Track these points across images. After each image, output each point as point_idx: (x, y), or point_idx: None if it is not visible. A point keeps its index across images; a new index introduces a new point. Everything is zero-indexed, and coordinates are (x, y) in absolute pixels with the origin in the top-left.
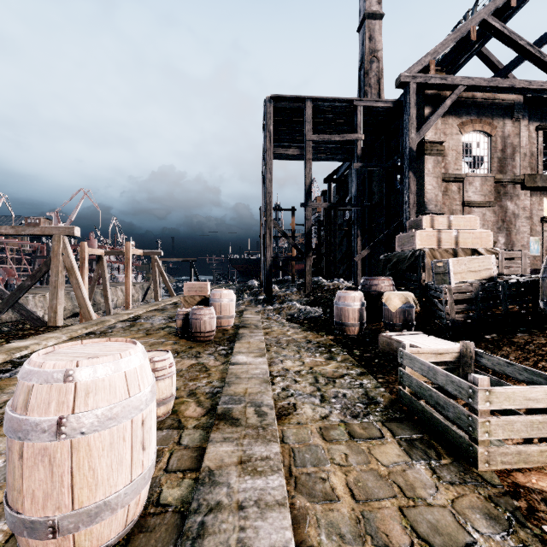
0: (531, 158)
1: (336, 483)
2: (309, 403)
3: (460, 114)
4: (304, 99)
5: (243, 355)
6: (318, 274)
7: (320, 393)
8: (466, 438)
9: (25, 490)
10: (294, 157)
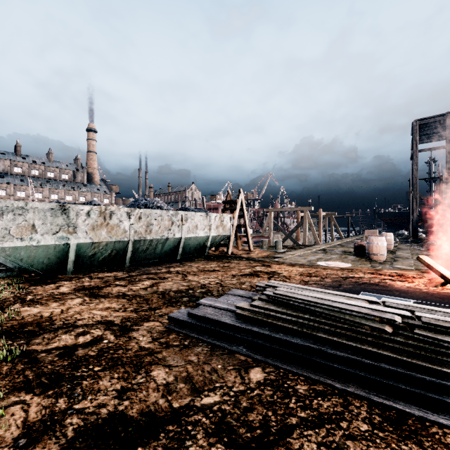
0: None
1: None
2: None
3: None
4: (445, 114)
5: (400, 253)
6: None
7: None
8: None
9: (373, 250)
10: (441, 139)
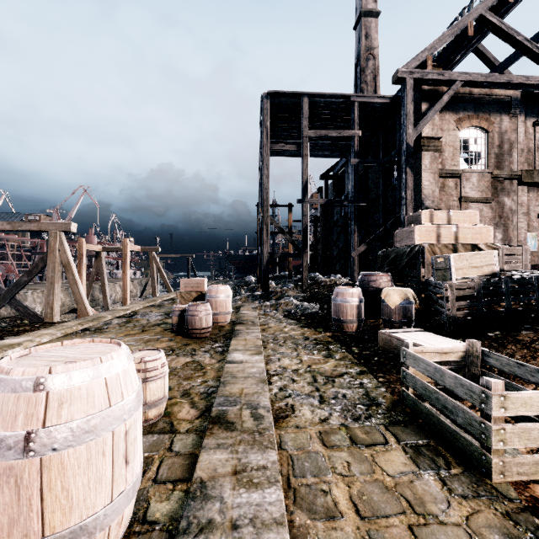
0: (528, 154)
1: (338, 496)
2: (308, 405)
3: (457, 109)
4: (301, 95)
5: (239, 353)
6: (314, 270)
7: (319, 393)
8: (477, 445)
9: None
10: (291, 154)
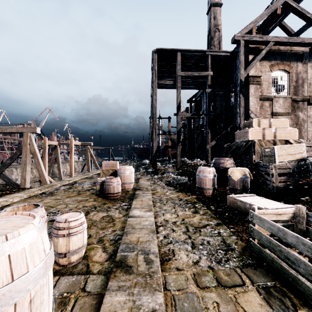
0: None
1: None
2: (184, 250)
3: (270, 59)
4: (176, 50)
5: (137, 210)
6: (184, 156)
7: (191, 240)
8: None
9: None
10: (170, 87)
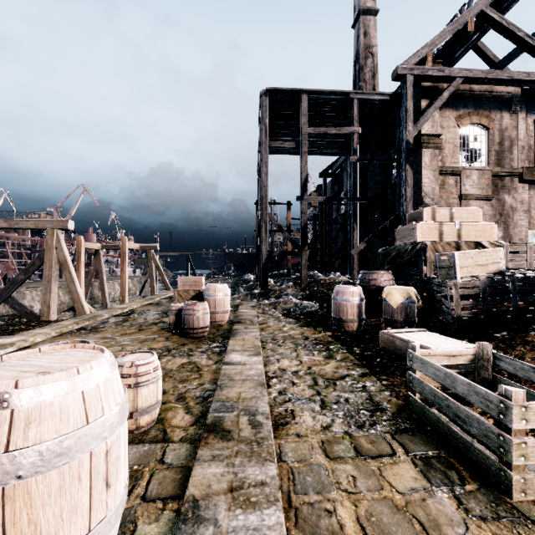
0: (529, 151)
1: (344, 517)
2: (309, 410)
3: (457, 106)
4: (300, 92)
5: (237, 354)
6: (313, 268)
7: (321, 398)
8: (495, 459)
9: None
10: (289, 152)
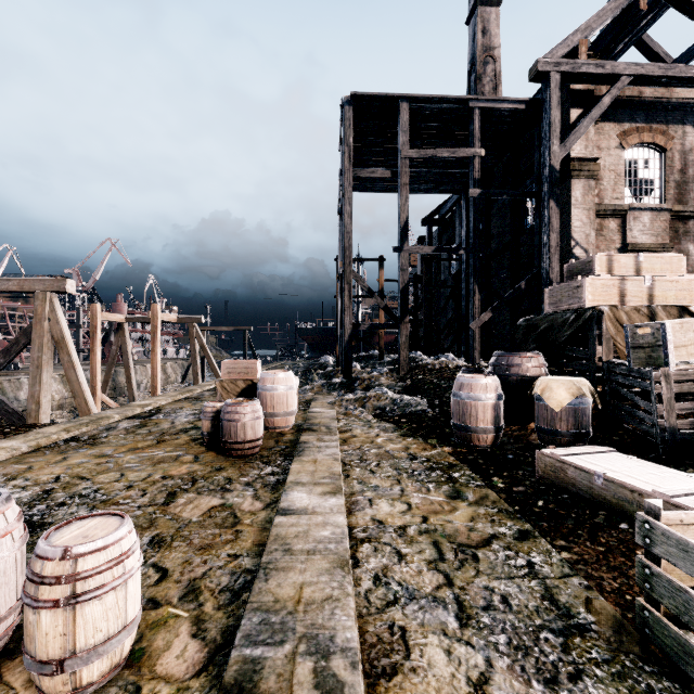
0: None
1: None
2: (436, 629)
3: (620, 119)
4: (398, 99)
5: (302, 491)
6: (414, 348)
7: (455, 594)
8: None
9: None
10: (382, 188)
